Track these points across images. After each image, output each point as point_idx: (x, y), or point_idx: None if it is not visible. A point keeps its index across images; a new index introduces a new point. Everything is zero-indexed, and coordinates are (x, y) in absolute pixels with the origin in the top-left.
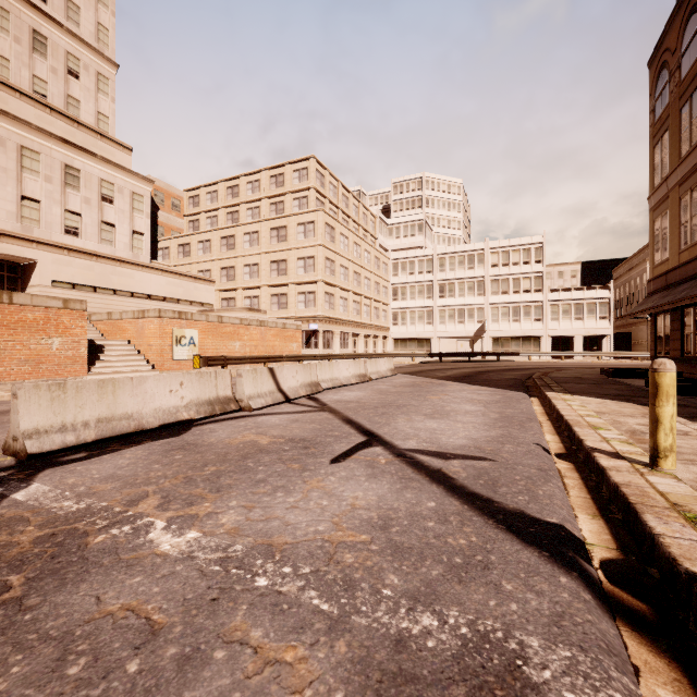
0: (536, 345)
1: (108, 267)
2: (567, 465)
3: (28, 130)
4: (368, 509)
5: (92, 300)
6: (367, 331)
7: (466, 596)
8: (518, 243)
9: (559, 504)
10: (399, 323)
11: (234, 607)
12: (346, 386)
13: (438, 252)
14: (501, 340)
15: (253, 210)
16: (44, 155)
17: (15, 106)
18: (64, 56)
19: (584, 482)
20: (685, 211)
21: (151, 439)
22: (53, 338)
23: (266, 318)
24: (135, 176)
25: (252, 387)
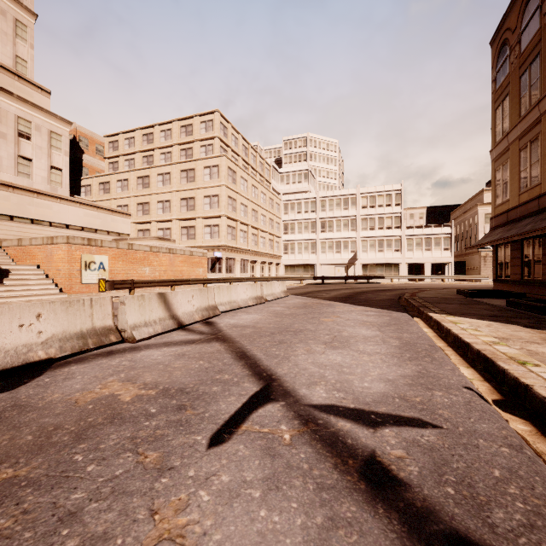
0: (396, 270)
1: (25, 198)
2: (525, 425)
3: None
4: None
5: (8, 227)
6: (263, 259)
7: None
8: (383, 190)
9: None
10: (289, 253)
11: None
12: (244, 308)
13: (320, 195)
14: (369, 266)
15: (165, 155)
16: None
17: None
18: None
19: None
20: (525, 160)
21: None
22: None
23: (174, 246)
24: (53, 117)
25: (137, 315)
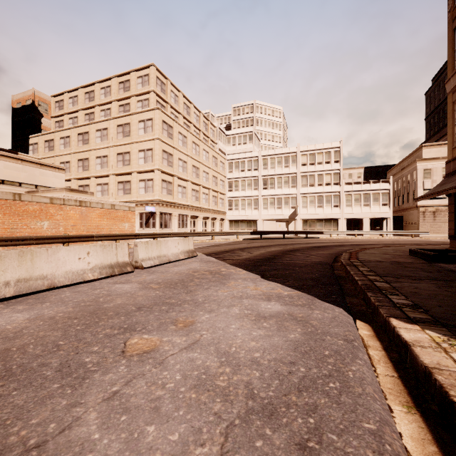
0: (335, 225)
1: None
2: None
3: None
4: None
5: None
6: (205, 214)
7: None
8: (322, 147)
9: None
10: (233, 209)
11: None
12: (71, 285)
13: (262, 154)
14: (309, 221)
15: (105, 111)
16: None
17: None
18: None
19: None
20: None
21: None
22: None
23: (88, 199)
24: None
25: None
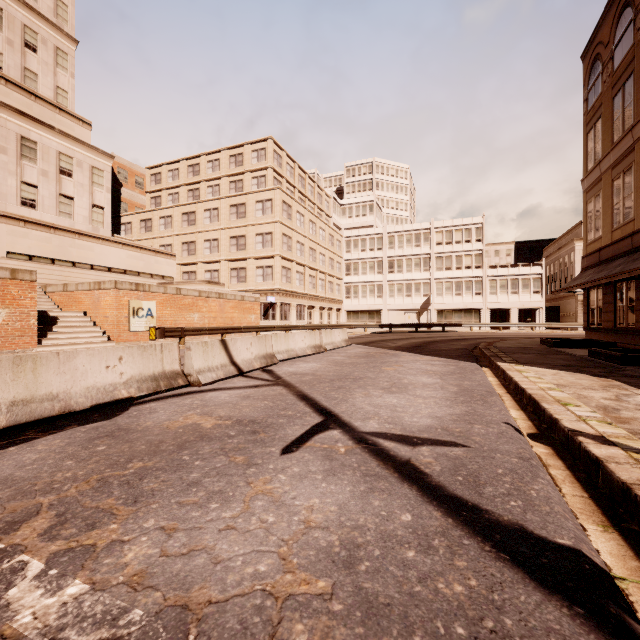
0: (476, 317)
1: (66, 239)
2: (546, 449)
3: None
4: (327, 528)
5: (49, 271)
6: (322, 304)
7: None
8: (461, 223)
9: (561, 512)
10: (351, 297)
11: None
12: (302, 357)
13: (387, 230)
14: (445, 312)
15: (213, 188)
16: None
17: None
18: (21, 28)
19: (573, 474)
20: (618, 192)
21: (78, 423)
22: None
23: (224, 291)
24: (95, 151)
25: (202, 360)
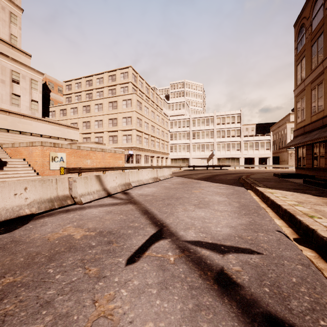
0: (237, 162)
1: (16, 118)
2: (312, 253)
3: None
4: None
5: (6, 136)
6: (158, 155)
7: None
8: (229, 113)
9: None
10: (173, 151)
11: None
12: (146, 184)
13: (192, 117)
14: (221, 159)
15: (99, 93)
16: None
17: None
18: None
19: None
20: (314, 96)
21: None
22: None
23: (105, 147)
24: (32, 70)
25: (83, 188)
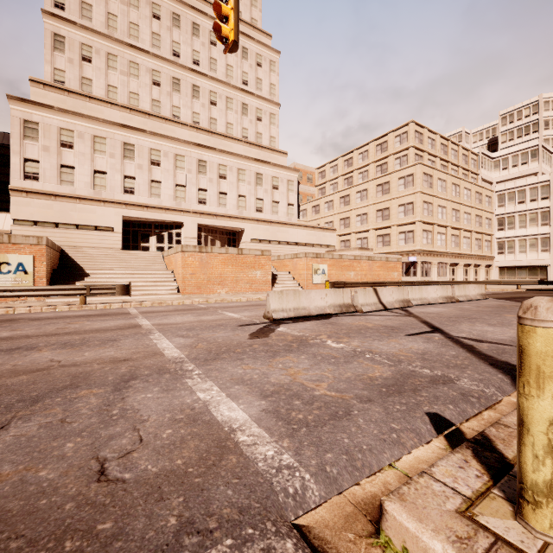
0: None
1: (275, 228)
2: None
3: (241, 159)
4: (417, 349)
5: (268, 248)
6: (467, 261)
7: (446, 370)
8: None
9: None
10: (505, 252)
11: (359, 358)
12: (433, 304)
13: None
14: None
15: (363, 174)
16: (247, 170)
17: (235, 148)
18: (255, 111)
19: None
20: None
21: (315, 319)
22: (257, 271)
23: (372, 254)
24: (289, 170)
25: (363, 299)
